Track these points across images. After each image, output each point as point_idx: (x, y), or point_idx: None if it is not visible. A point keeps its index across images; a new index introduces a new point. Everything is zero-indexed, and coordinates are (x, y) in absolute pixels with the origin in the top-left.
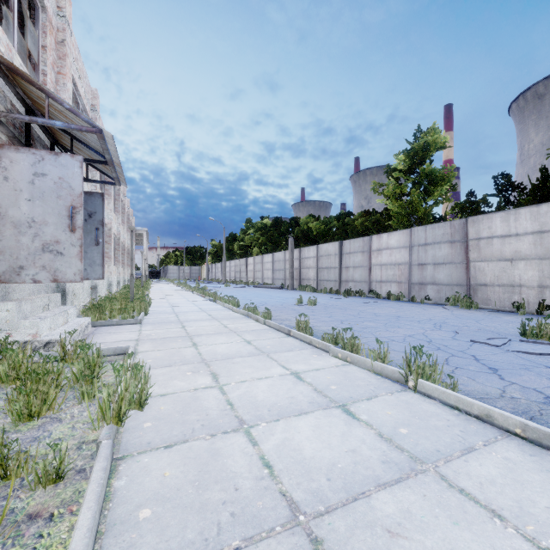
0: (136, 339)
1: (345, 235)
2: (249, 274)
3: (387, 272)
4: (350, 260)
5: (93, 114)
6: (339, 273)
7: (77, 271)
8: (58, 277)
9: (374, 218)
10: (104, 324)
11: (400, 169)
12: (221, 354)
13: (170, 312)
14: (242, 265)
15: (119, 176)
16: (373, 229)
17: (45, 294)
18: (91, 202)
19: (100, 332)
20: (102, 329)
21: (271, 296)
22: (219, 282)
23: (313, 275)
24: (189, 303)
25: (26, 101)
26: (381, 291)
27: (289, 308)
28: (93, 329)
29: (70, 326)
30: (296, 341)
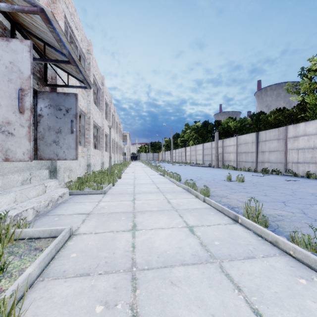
0: (89, 212)
1: (257, 128)
2: (187, 157)
3: (304, 155)
4: (265, 146)
5: (88, 56)
6: (255, 156)
7: (26, 151)
8: (8, 156)
9: (287, 113)
10: (79, 193)
11: (314, 69)
12: (157, 252)
13: (131, 183)
14: (183, 152)
15: (86, 79)
16: (285, 121)
17: (35, 170)
18: (68, 100)
19: (71, 200)
20: (75, 198)
21: (203, 172)
22: (169, 162)
23: (233, 158)
24: (146, 177)
25: (8, 15)
26: (297, 171)
27: (220, 183)
28: (69, 197)
29: (39, 198)
30: (250, 234)
